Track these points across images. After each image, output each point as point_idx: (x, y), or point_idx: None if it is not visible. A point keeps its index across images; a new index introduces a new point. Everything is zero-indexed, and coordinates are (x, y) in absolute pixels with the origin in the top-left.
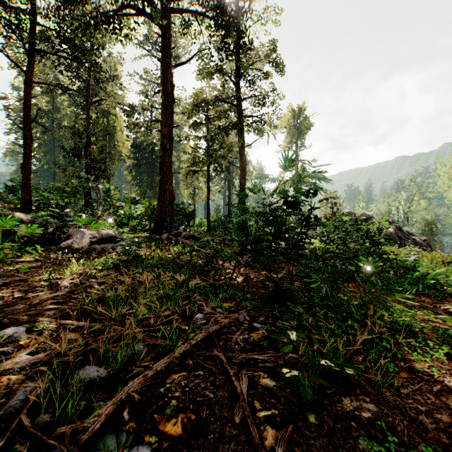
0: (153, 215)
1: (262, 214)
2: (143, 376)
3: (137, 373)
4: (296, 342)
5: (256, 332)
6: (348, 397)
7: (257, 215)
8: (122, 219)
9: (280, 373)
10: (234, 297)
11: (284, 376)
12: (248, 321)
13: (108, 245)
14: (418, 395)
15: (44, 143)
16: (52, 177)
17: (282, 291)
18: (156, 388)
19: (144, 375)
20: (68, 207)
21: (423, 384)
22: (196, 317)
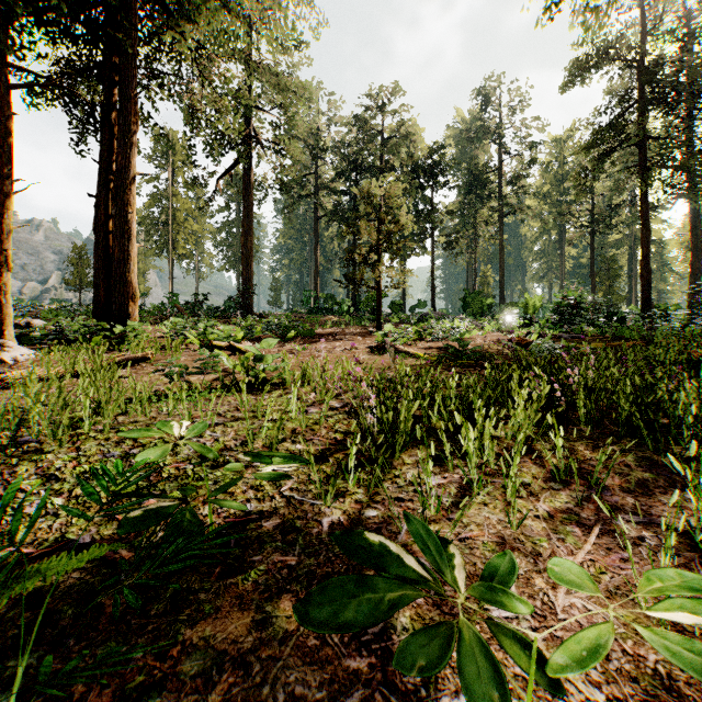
0: None
1: None
2: None
3: None
4: None
5: None
6: None
7: None
8: None
9: None
10: None
11: None
12: None
13: None
14: None
15: None
16: None
17: None
18: None
19: None
20: None
21: None
22: None
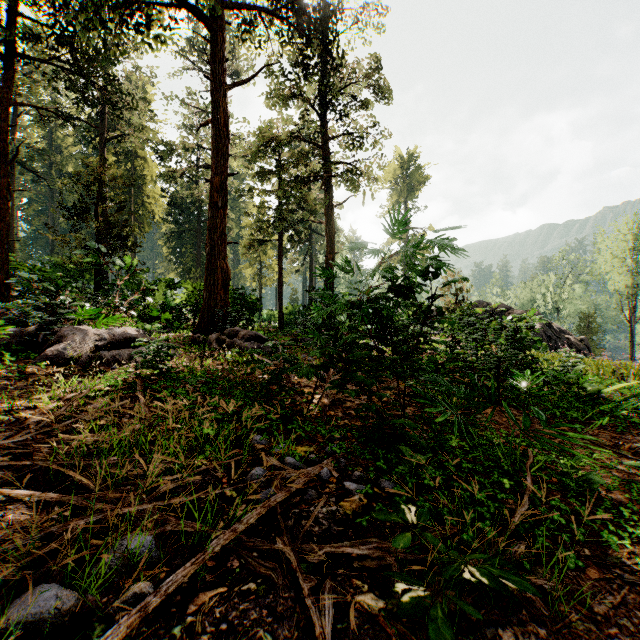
0: (199, 304)
1: (358, 305)
2: (140, 609)
3: (134, 596)
4: (418, 526)
5: (348, 498)
6: (509, 627)
7: (351, 306)
8: (151, 312)
9: (389, 582)
10: (315, 435)
11: (400, 600)
12: (336, 478)
13: (123, 351)
14: (624, 617)
15: (36, 198)
16: (50, 248)
17: (390, 426)
18: (166, 625)
19: (142, 606)
20: (64, 292)
21: (626, 591)
22: (252, 474)
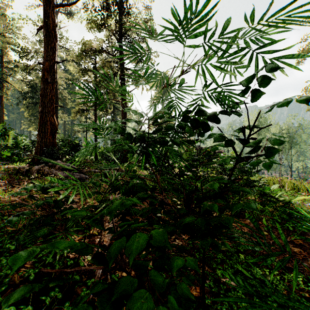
0: None
1: (138, 137)
2: None
3: None
4: None
5: None
6: None
7: (126, 139)
8: None
9: None
10: None
11: None
12: None
13: None
14: None
15: None
16: None
17: None
18: None
19: None
20: None
21: None
22: None
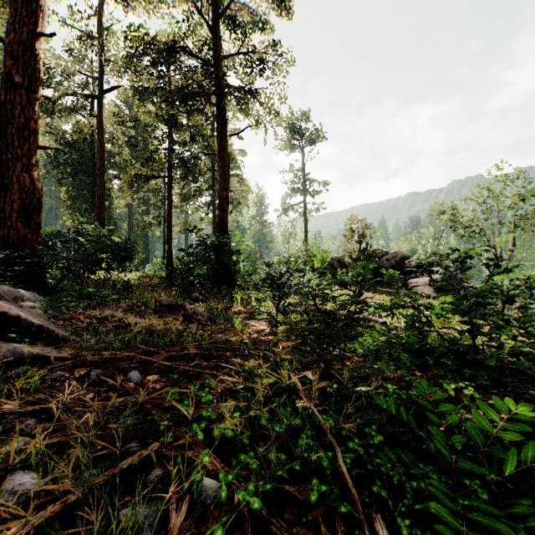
0: None
1: None
2: None
3: None
4: None
5: None
6: None
7: None
8: None
9: None
10: None
11: None
12: None
13: None
14: None
15: None
16: None
17: None
18: None
19: None
20: None
21: None
22: None
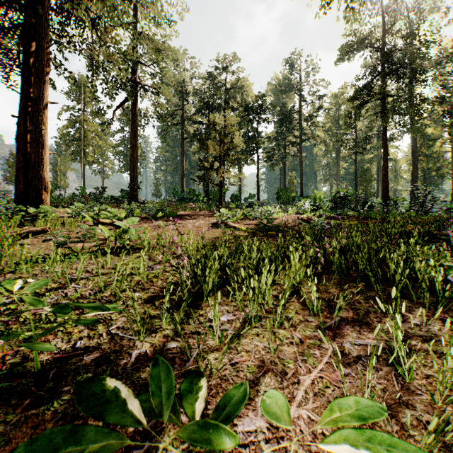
0: None
1: None
2: None
3: None
4: None
5: None
6: None
7: None
8: None
9: None
10: None
11: None
12: None
13: None
14: None
15: None
16: None
17: None
18: None
19: None
20: None
21: None
22: None
